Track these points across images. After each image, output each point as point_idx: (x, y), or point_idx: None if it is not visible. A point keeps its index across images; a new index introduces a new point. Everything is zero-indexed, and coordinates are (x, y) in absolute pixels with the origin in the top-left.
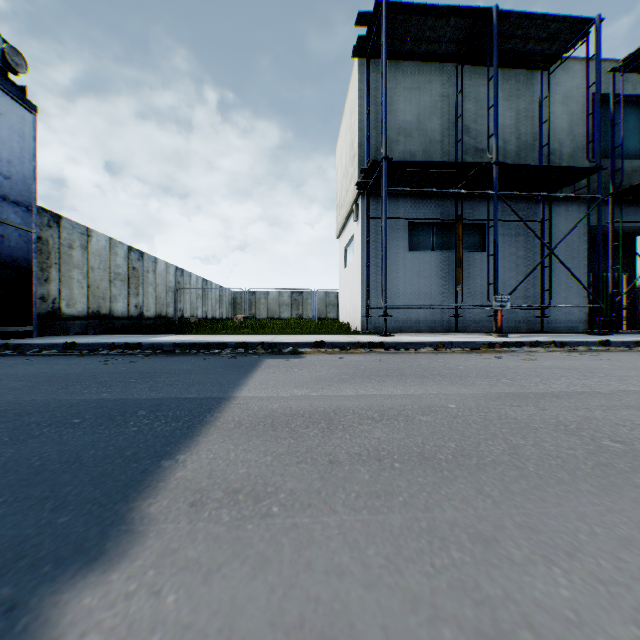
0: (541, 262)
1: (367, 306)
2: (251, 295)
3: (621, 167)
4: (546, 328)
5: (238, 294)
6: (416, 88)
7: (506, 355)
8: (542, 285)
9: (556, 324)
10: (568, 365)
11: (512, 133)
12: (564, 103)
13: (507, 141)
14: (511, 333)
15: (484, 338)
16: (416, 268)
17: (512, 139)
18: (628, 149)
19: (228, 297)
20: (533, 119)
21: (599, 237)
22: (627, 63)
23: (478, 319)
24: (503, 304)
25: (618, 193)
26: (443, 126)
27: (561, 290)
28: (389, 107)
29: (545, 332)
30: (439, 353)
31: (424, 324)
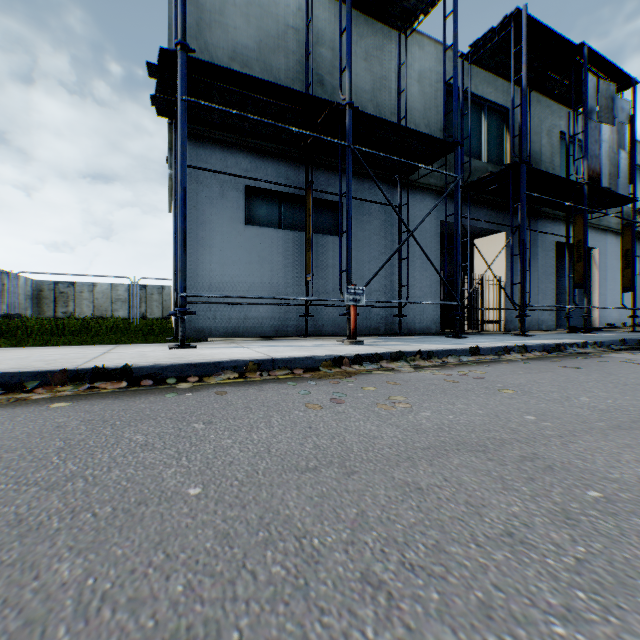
0: (400, 253)
1: (176, 299)
2: (68, 287)
3: (470, 159)
4: (404, 329)
5: (46, 284)
6: (257, 4)
7: (356, 385)
8: (401, 280)
9: (413, 324)
10: (471, 422)
11: (371, 100)
12: (420, 83)
13: (365, 108)
14: (369, 336)
15: (332, 347)
16: (257, 250)
17: (371, 107)
18: (472, 149)
19: (25, 288)
20: (392, 91)
21: (458, 224)
22: (475, 51)
23: (334, 319)
24: (358, 297)
25: (468, 186)
26: (292, 67)
27: (417, 287)
28: (218, 16)
29: (404, 334)
30: (238, 387)
31: (268, 325)
